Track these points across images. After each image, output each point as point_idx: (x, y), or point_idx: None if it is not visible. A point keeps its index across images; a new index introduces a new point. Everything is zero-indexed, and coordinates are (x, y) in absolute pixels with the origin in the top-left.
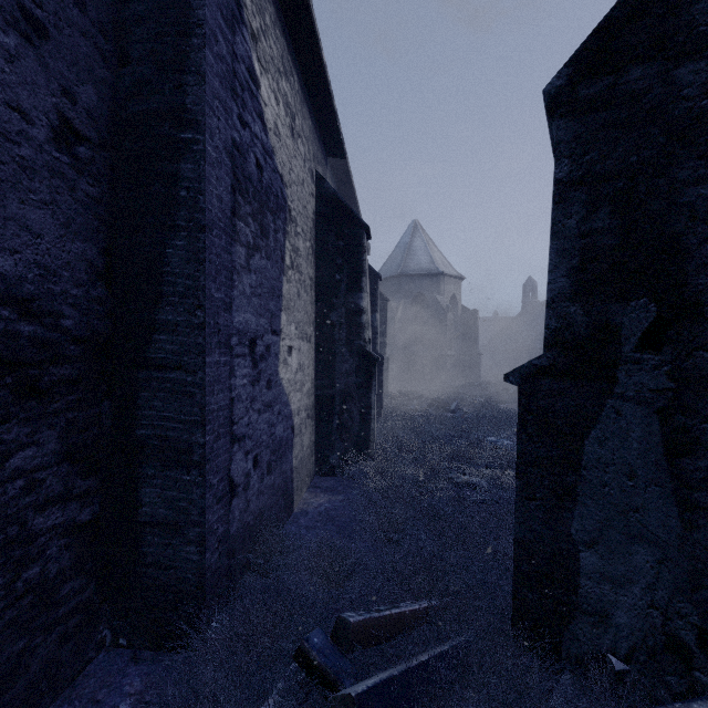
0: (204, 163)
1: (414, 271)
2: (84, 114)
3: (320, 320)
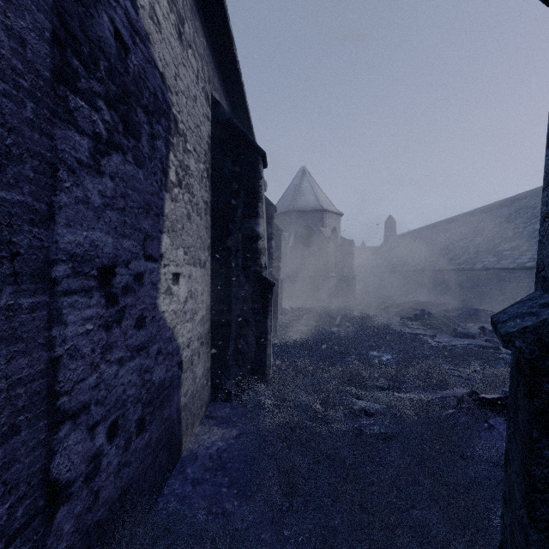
0: None
1: (302, 208)
2: None
3: (216, 245)
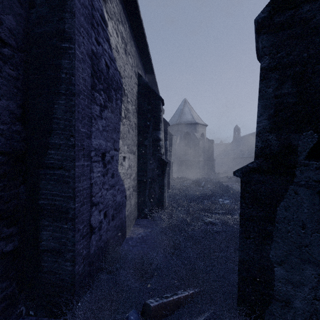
0: (74, 59)
1: (184, 122)
2: (7, 31)
3: (139, 144)
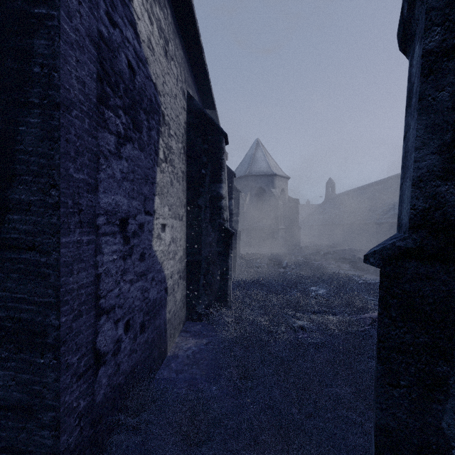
0: (58, 39)
1: (257, 173)
2: None
3: (190, 204)
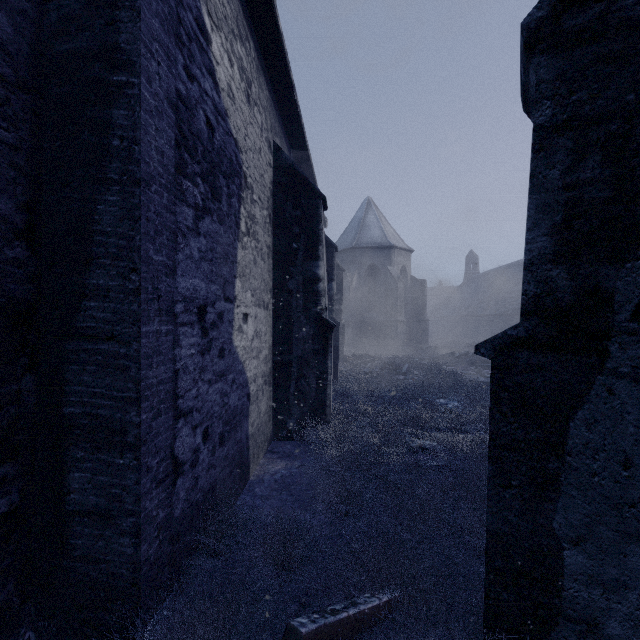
0: (139, 109)
1: (367, 244)
2: None
3: (277, 287)
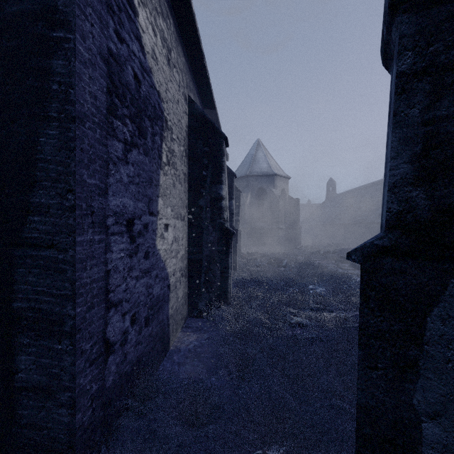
0: (74, 59)
1: (257, 173)
2: None
3: (191, 204)
